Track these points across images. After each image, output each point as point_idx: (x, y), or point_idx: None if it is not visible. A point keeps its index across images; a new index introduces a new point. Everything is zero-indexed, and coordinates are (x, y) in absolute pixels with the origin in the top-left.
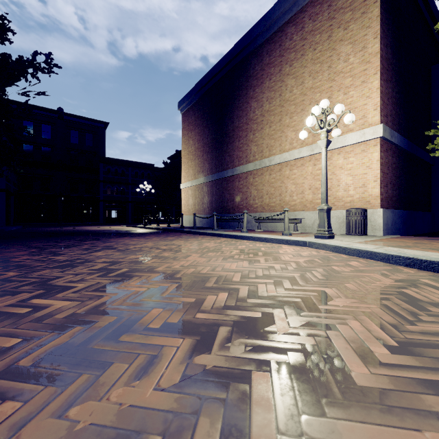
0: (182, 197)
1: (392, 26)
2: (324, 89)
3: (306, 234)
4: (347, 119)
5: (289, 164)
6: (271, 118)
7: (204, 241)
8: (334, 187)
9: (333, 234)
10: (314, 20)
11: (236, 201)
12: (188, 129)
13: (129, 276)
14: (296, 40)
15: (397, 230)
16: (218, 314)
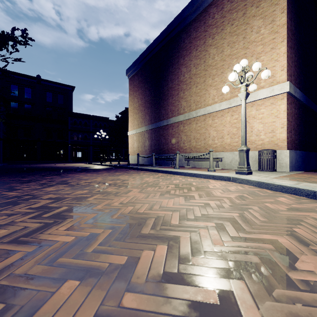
0: (129, 141)
1: (294, 4)
2: (240, 55)
3: (227, 170)
4: (264, 74)
5: (211, 115)
6: (197, 80)
7: (144, 176)
8: (248, 133)
9: (251, 170)
10: (232, 2)
11: (170, 144)
12: (134, 90)
13: (64, 217)
14: (217, 18)
15: (298, 166)
16: (155, 295)
